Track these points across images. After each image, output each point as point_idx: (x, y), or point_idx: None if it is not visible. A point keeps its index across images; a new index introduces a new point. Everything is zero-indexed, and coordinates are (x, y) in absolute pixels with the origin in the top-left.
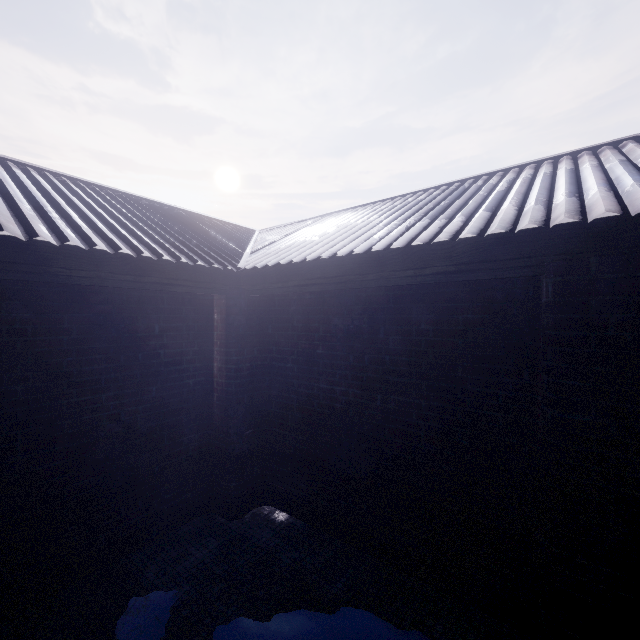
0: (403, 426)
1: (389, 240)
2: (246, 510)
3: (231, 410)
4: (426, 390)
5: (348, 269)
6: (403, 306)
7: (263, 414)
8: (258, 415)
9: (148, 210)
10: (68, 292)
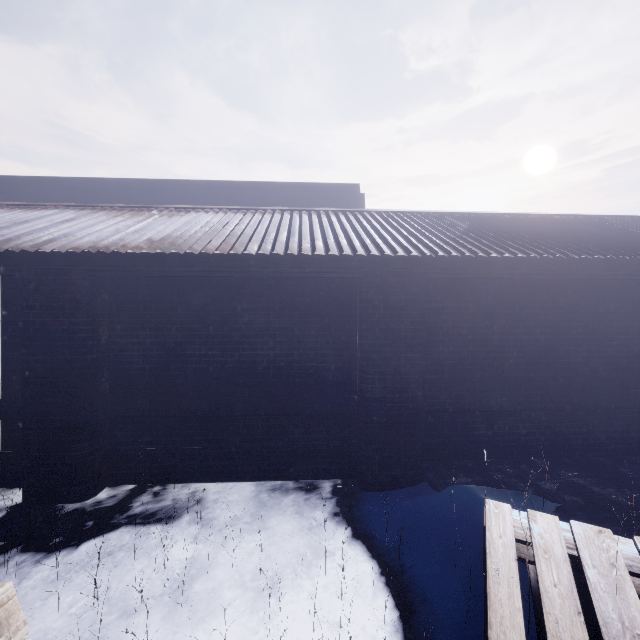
0: None
1: None
2: None
3: None
4: None
5: None
6: None
7: None
8: None
9: (568, 223)
10: (563, 285)
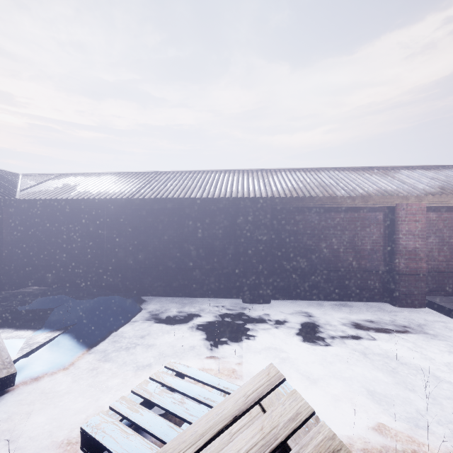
0: (80, 247)
1: (74, 196)
2: (20, 287)
3: (13, 250)
4: (86, 236)
5: (61, 203)
6: (80, 214)
7: (28, 253)
8: (25, 253)
9: None
10: None
